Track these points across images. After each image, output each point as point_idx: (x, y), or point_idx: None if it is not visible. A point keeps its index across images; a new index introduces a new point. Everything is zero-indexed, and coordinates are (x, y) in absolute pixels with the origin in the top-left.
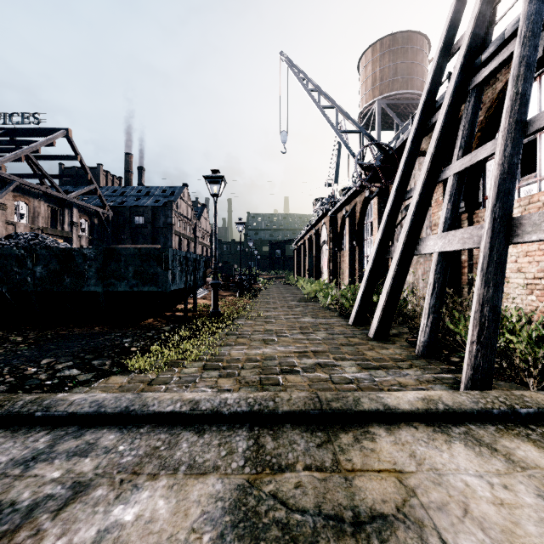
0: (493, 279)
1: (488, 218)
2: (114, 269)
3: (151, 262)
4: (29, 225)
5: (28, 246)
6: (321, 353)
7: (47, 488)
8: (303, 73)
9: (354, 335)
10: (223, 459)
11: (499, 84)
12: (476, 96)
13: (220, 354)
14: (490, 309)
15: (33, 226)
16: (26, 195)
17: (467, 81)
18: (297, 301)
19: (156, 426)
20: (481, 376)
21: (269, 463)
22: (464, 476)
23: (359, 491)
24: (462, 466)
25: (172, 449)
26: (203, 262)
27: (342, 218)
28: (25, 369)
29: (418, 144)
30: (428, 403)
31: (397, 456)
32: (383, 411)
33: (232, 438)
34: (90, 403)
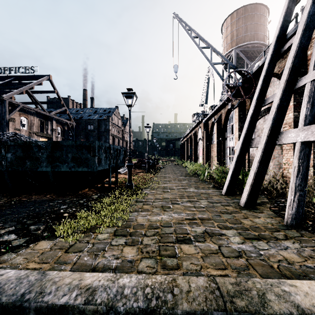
0: None
1: None
2: (58, 155)
3: (83, 150)
4: (28, 130)
5: (8, 140)
6: (207, 220)
7: None
8: (188, 26)
9: (229, 203)
10: None
11: None
12: None
13: (129, 219)
14: None
15: (30, 131)
16: (26, 113)
17: None
18: (183, 176)
19: None
20: None
21: None
22: None
23: None
24: None
25: None
26: (123, 151)
27: (212, 123)
28: None
29: (273, 66)
30: None
31: None
32: None
33: None
34: None
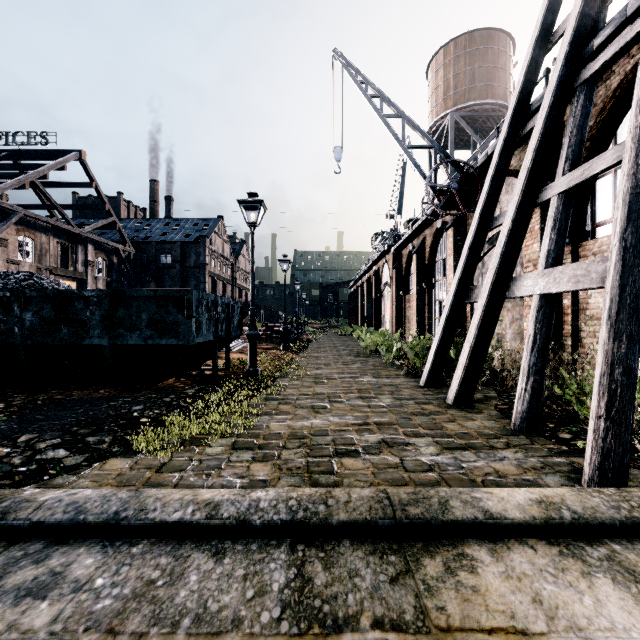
0: (626, 330)
1: (615, 248)
2: (123, 316)
3: (170, 307)
4: (35, 265)
5: (19, 287)
6: (387, 425)
7: None
8: (361, 75)
9: (428, 400)
10: (248, 605)
11: (615, 79)
12: (586, 93)
13: (256, 426)
14: (623, 372)
15: (40, 266)
16: (32, 228)
17: (574, 75)
18: (353, 355)
19: (157, 542)
20: (613, 464)
21: (319, 614)
22: None
23: None
24: (619, 622)
25: (175, 584)
26: (238, 308)
27: (409, 254)
28: None
29: (508, 159)
30: (548, 508)
31: (513, 600)
32: (484, 522)
33: (264, 564)
34: (66, 506)
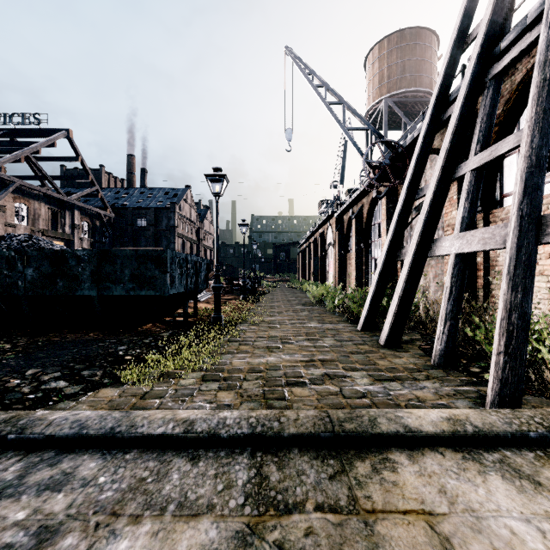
0: (521, 283)
1: (514, 216)
2: (109, 271)
3: (149, 264)
4: (29, 227)
5: (21, 247)
6: (330, 362)
7: (6, 535)
8: (308, 68)
9: (364, 342)
10: (219, 495)
11: (519, 75)
12: (494, 87)
13: (221, 363)
14: (518, 316)
15: (33, 228)
16: (26, 196)
17: (485, 71)
18: (302, 305)
19: (145, 451)
20: (510, 391)
21: (274, 501)
22: (508, 520)
23: (382, 541)
24: (503, 506)
25: (161, 481)
26: (205, 264)
27: (349, 219)
28: (7, 381)
29: (431, 141)
30: (455, 424)
31: (424, 491)
32: (404, 434)
33: (231, 466)
34: (71, 423)
